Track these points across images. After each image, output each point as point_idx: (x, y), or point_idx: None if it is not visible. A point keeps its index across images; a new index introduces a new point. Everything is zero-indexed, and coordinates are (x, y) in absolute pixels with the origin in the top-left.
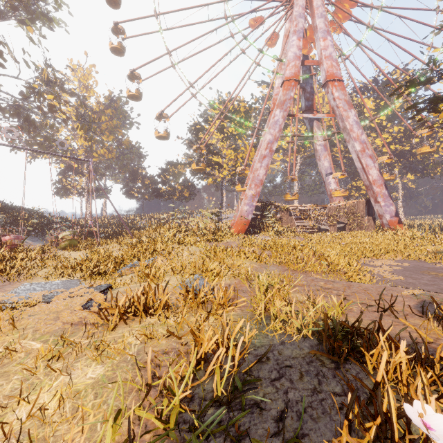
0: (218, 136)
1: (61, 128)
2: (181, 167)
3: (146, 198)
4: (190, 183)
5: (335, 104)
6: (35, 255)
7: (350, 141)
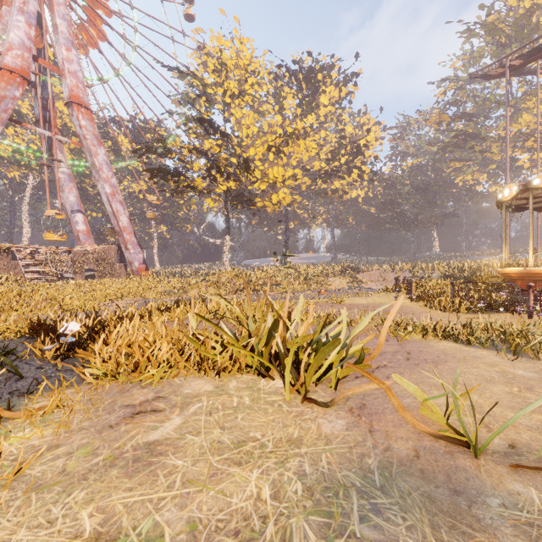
0: None
1: None
2: None
3: None
4: None
5: (82, 133)
6: None
7: (100, 181)
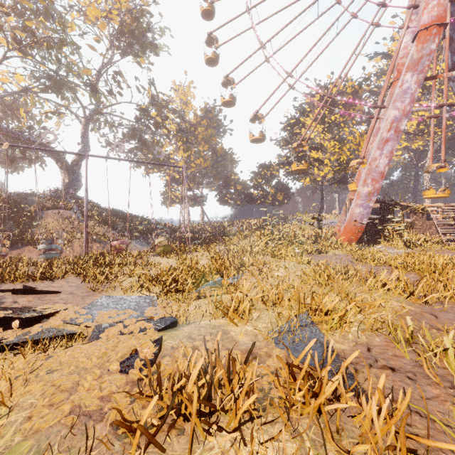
0: (317, 127)
1: (167, 144)
2: (274, 169)
3: (238, 204)
4: (284, 186)
5: None
6: (131, 261)
7: None
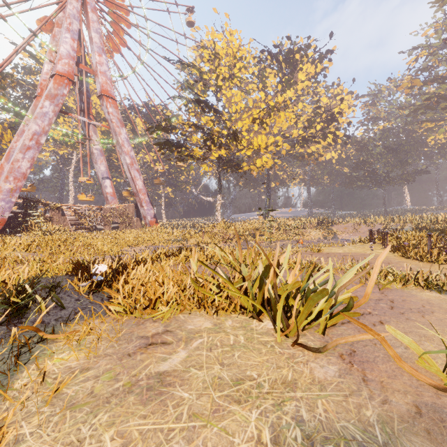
0: None
1: None
2: None
3: None
4: None
5: (109, 118)
6: None
7: (122, 154)
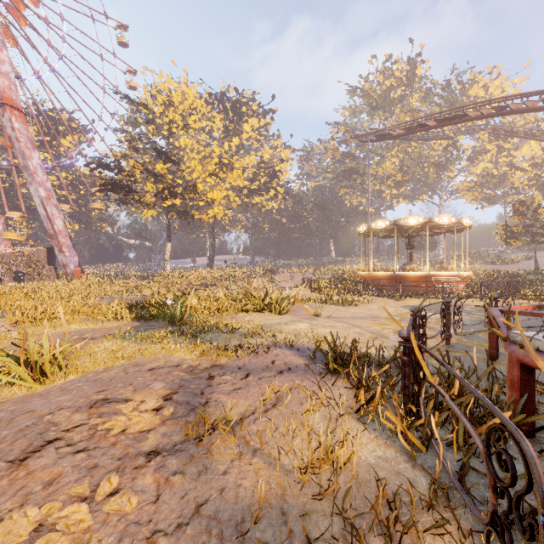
0: None
1: None
2: None
3: None
4: None
5: (14, 135)
6: None
7: (34, 184)
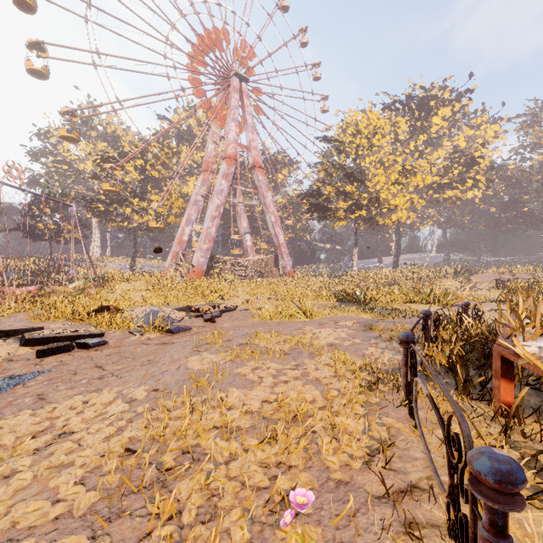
0: (135, 175)
1: None
2: (68, 200)
3: None
4: (82, 222)
5: (259, 184)
6: None
7: (268, 214)
